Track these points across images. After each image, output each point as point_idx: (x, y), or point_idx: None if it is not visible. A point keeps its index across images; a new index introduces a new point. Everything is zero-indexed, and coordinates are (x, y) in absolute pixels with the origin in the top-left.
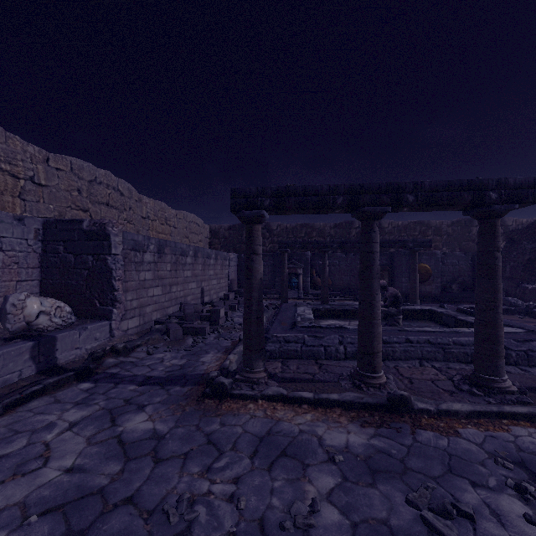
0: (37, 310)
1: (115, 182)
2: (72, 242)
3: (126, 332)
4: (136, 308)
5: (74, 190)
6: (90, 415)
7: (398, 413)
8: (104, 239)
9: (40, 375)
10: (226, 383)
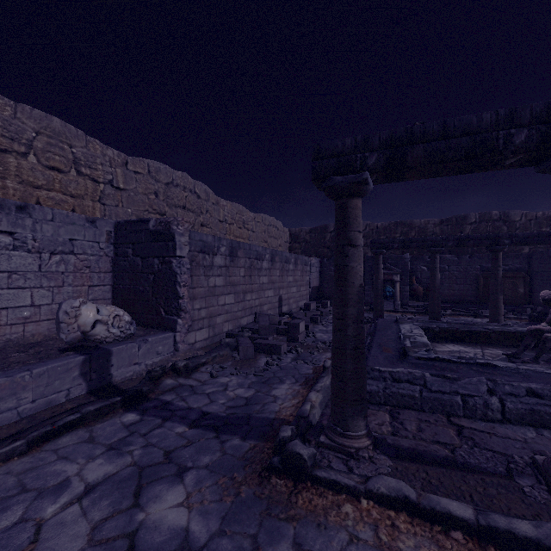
0: (92, 319)
1: (191, 185)
2: (139, 244)
3: (194, 345)
4: (204, 318)
5: (151, 193)
6: (115, 475)
7: None
8: (169, 239)
9: (90, 396)
10: (305, 455)
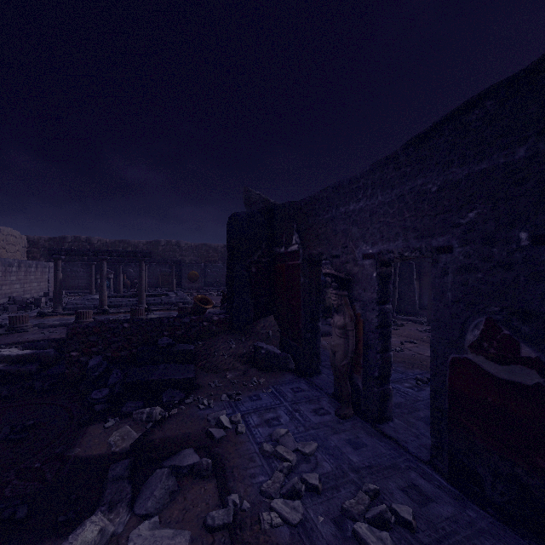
0: None
1: None
2: None
3: None
4: None
5: None
6: None
7: (105, 314)
8: None
9: None
10: (46, 311)
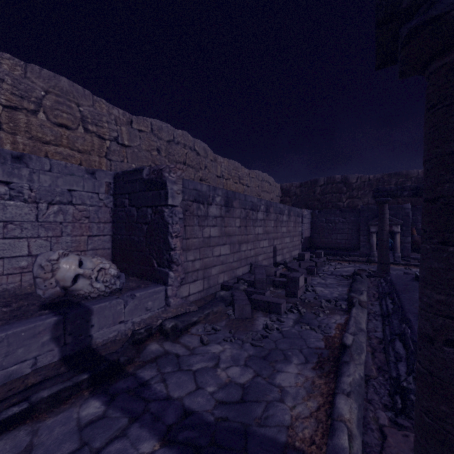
0: (72, 273)
1: (191, 142)
2: (134, 194)
3: (187, 298)
4: (199, 270)
5: (153, 150)
6: None
7: None
8: (161, 187)
9: (61, 364)
10: None
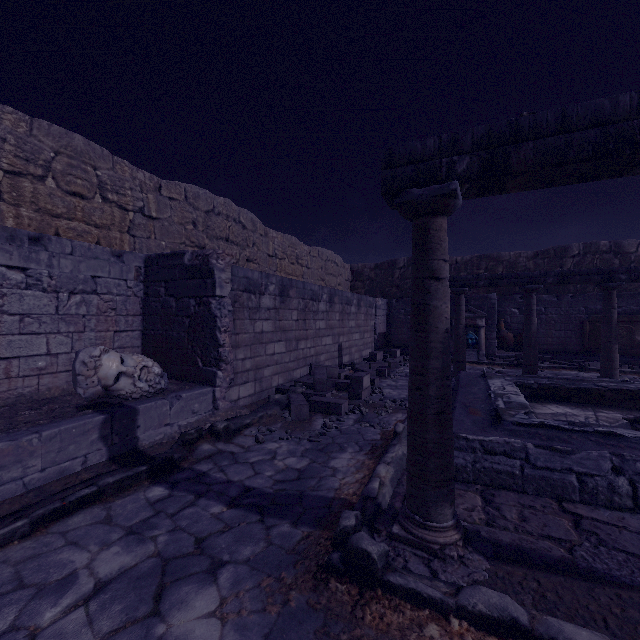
0: (115, 370)
1: (235, 213)
2: (173, 282)
3: (237, 402)
4: (249, 370)
5: (188, 223)
6: (133, 569)
7: None
8: (207, 275)
9: (111, 463)
10: (374, 554)
